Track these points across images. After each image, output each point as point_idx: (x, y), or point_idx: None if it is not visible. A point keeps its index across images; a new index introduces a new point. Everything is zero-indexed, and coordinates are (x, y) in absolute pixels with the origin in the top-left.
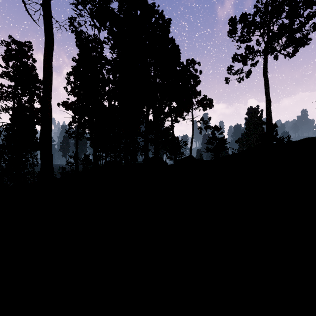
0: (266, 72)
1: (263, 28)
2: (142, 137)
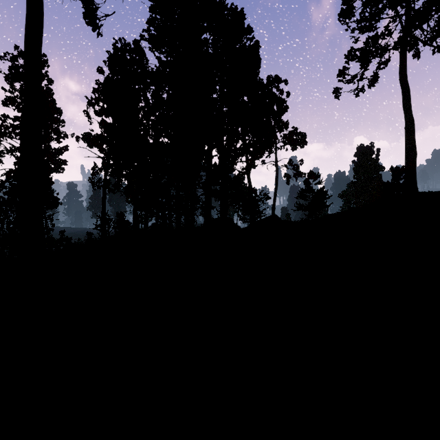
0: (406, 75)
1: (399, 4)
2: (202, 188)
